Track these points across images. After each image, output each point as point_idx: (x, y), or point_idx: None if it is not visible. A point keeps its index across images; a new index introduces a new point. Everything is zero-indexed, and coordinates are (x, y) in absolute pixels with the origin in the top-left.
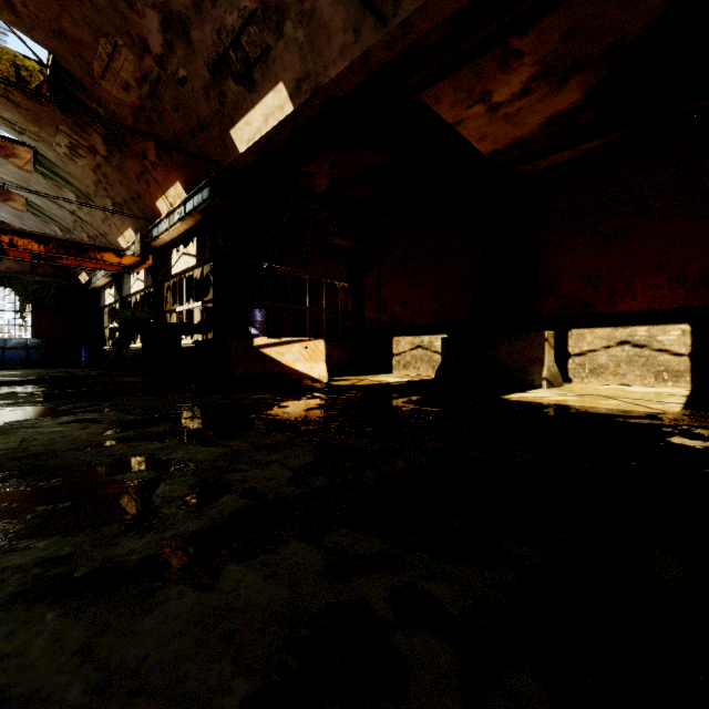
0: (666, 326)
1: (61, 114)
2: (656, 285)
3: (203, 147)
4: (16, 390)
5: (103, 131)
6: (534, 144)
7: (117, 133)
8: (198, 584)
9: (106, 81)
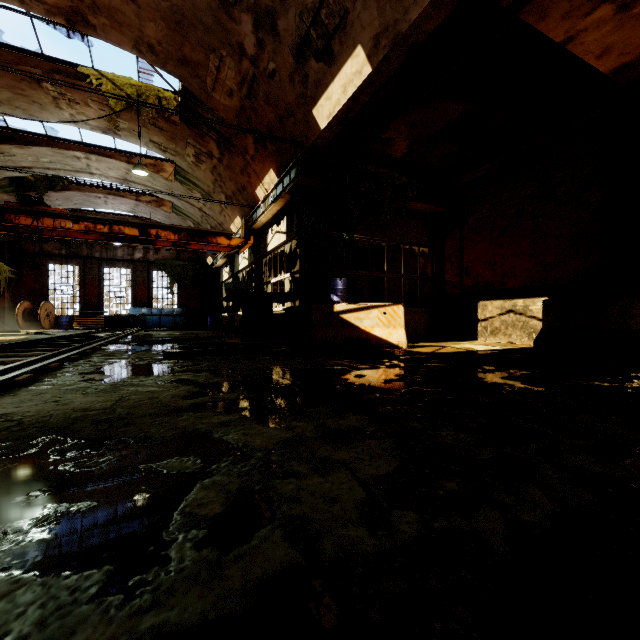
0: None
1: (188, 130)
2: None
3: (290, 133)
4: (152, 348)
5: (216, 137)
6: None
7: (226, 136)
8: None
9: (216, 92)
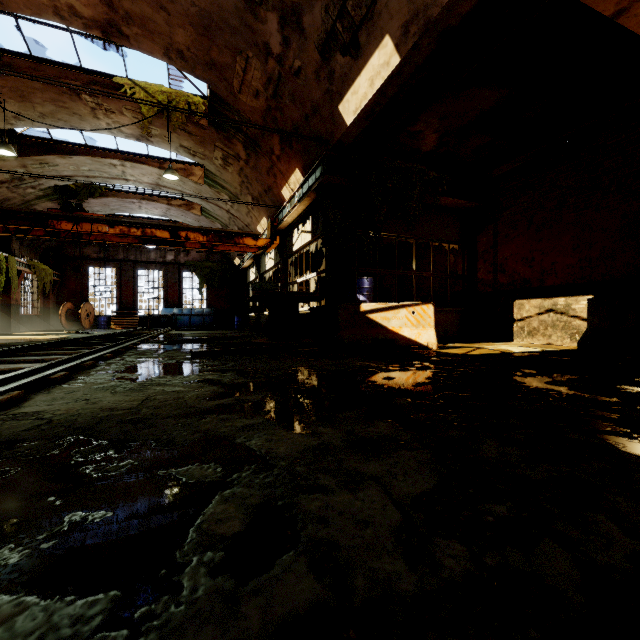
0: None
1: (216, 133)
2: None
3: (315, 130)
4: (181, 347)
5: (243, 139)
6: None
7: (252, 137)
8: None
9: (243, 94)
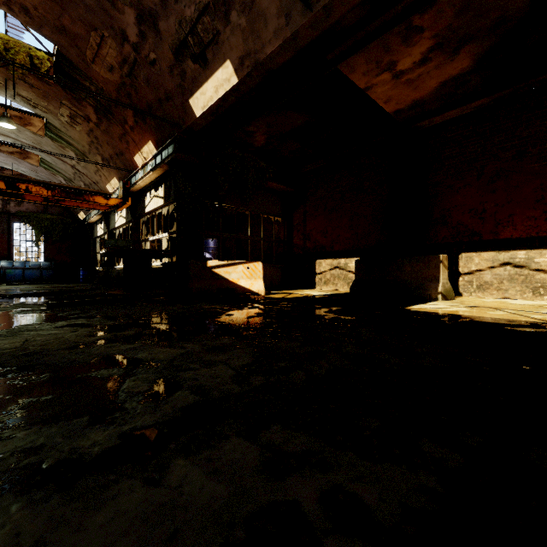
0: (542, 250)
1: (63, 92)
2: (533, 216)
3: (168, 114)
4: (28, 300)
5: (94, 103)
6: (431, 104)
7: (105, 105)
8: (148, 478)
9: (96, 65)
